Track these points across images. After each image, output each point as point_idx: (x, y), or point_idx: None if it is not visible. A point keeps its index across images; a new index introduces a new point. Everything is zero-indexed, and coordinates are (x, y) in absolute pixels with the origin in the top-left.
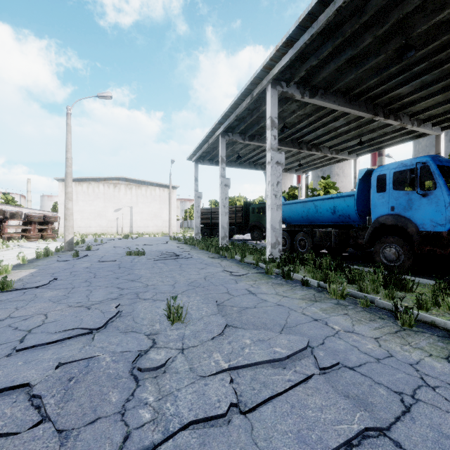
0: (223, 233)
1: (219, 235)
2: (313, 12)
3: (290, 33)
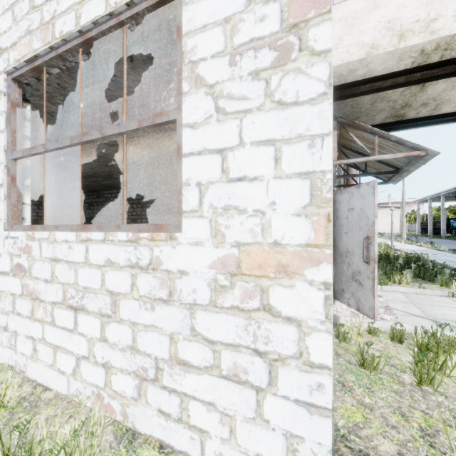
0: (430, 232)
1: (428, 232)
2: (445, 191)
3: (442, 192)
